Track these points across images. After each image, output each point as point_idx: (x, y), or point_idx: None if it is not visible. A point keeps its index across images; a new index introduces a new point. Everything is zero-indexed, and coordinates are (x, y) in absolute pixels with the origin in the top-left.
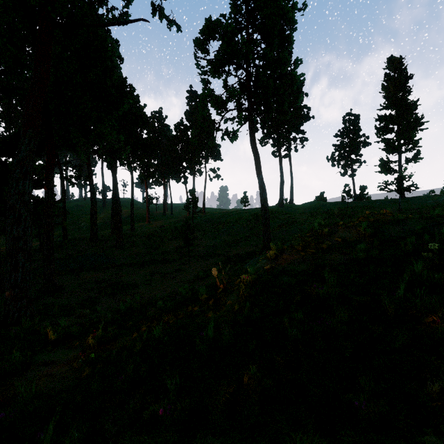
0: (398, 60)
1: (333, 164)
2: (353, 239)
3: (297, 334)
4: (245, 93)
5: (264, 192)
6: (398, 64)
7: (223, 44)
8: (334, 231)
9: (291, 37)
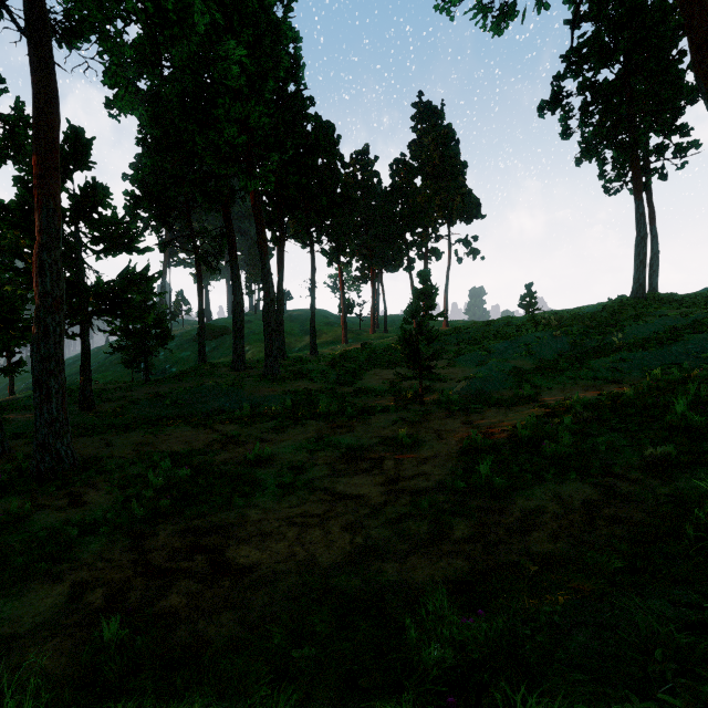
0: None
1: None
2: None
3: None
4: None
5: None
6: None
7: None
8: None
9: None
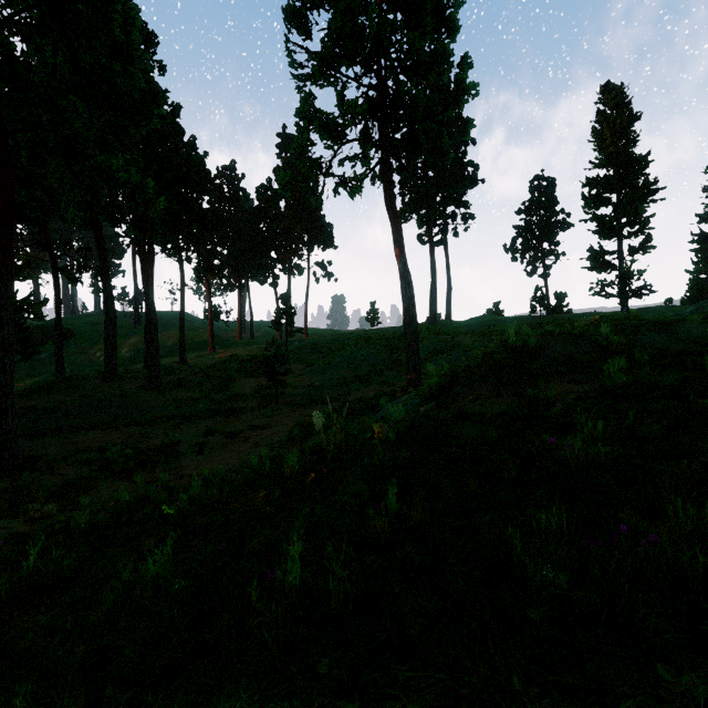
0: (618, 89)
1: (514, 258)
2: (585, 358)
3: (559, 578)
4: (375, 117)
5: (409, 287)
6: (618, 95)
7: (337, 17)
8: (545, 345)
9: (455, 18)
